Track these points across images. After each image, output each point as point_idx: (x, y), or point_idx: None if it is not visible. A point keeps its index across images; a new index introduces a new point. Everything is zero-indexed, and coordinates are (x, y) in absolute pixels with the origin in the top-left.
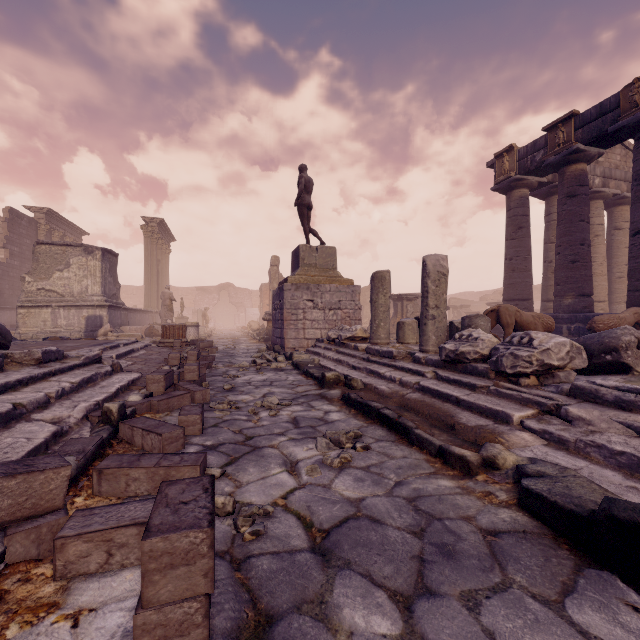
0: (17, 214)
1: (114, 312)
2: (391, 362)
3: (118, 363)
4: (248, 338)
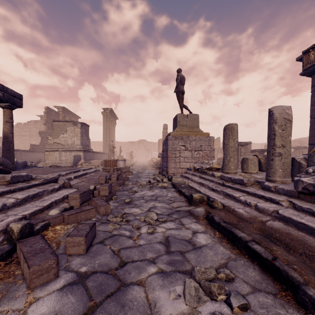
0: (50, 109)
1: (86, 153)
2: (243, 188)
3: (68, 182)
4: (151, 166)
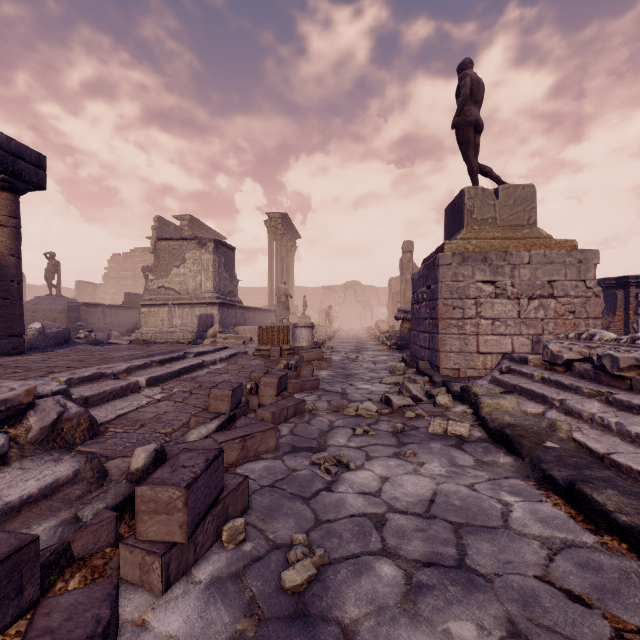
0: (165, 222)
1: (227, 310)
2: None
3: (82, 414)
4: (375, 342)
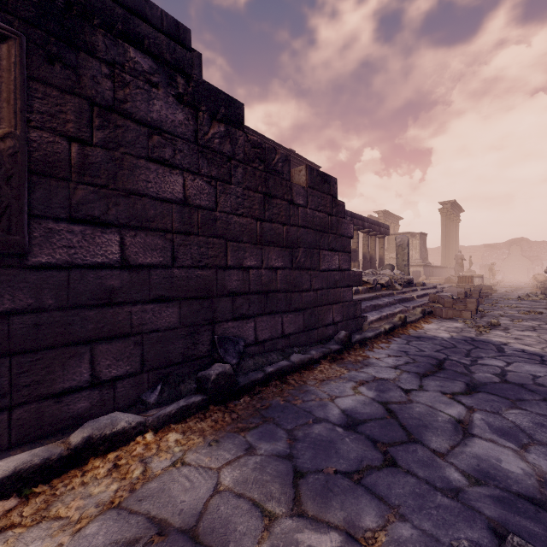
0: (372, 217)
1: (426, 268)
2: None
3: (442, 290)
4: (531, 288)
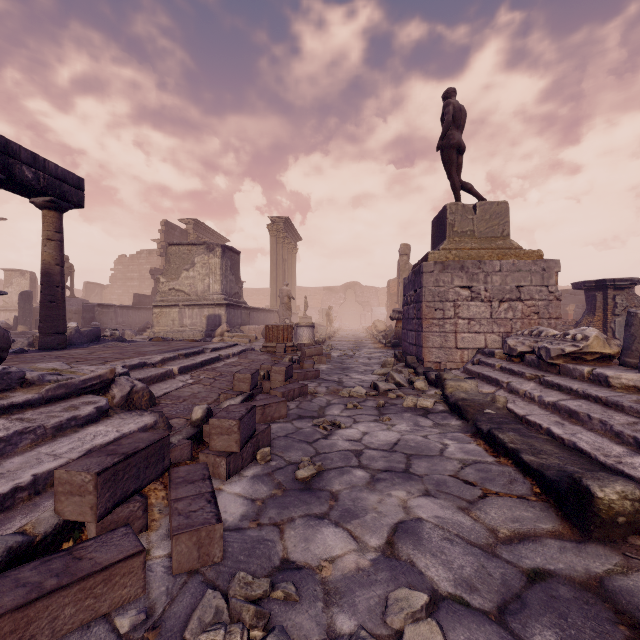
0: (171, 226)
1: (233, 311)
2: None
3: (145, 389)
4: (372, 341)
